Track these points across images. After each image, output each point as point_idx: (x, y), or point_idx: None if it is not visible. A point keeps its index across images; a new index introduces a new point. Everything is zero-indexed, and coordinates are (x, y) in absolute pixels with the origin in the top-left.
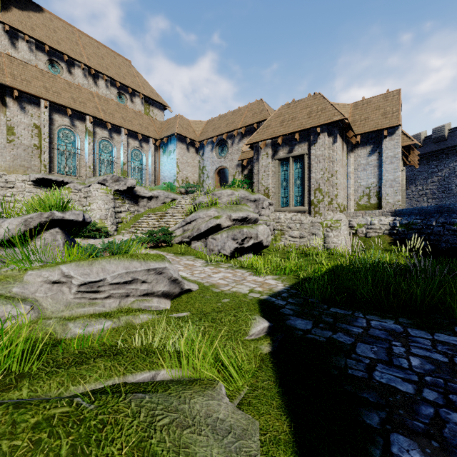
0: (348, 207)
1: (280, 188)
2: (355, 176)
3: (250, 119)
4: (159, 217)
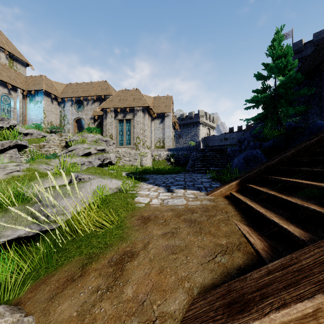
0: (151, 147)
1: (119, 135)
2: (154, 132)
3: (100, 92)
4: (39, 148)
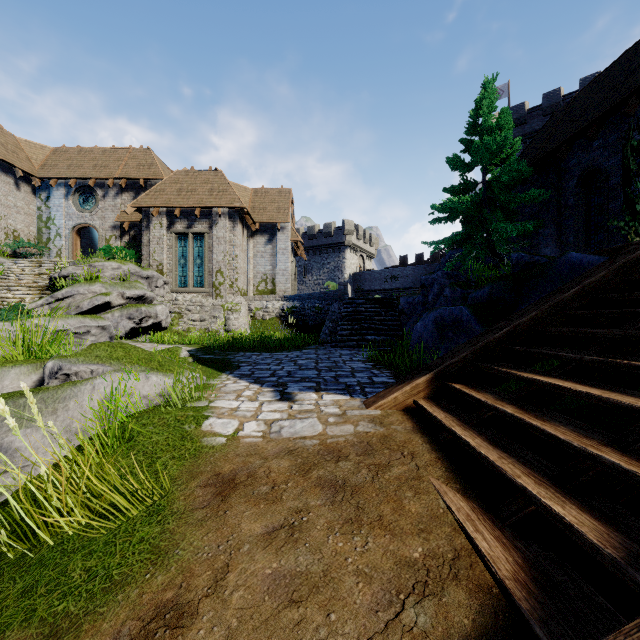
0: (248, 291)
1: (178, 265)
2: (255, 262)
3: (135, 171)
4: None
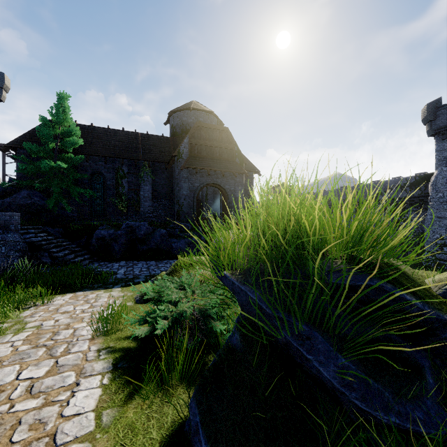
0: None
1: None
2: None
3: None
4: None
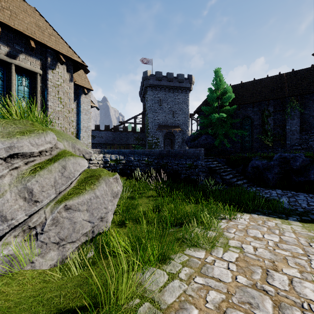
0: None
1: None
2: None
3: None
4: None
